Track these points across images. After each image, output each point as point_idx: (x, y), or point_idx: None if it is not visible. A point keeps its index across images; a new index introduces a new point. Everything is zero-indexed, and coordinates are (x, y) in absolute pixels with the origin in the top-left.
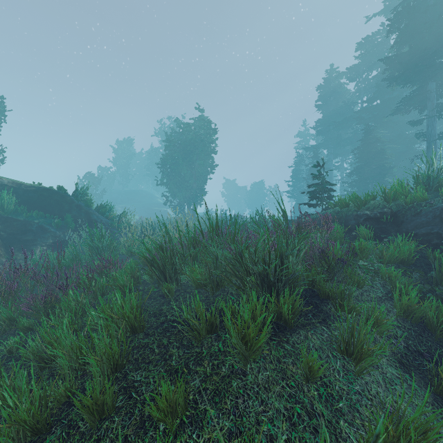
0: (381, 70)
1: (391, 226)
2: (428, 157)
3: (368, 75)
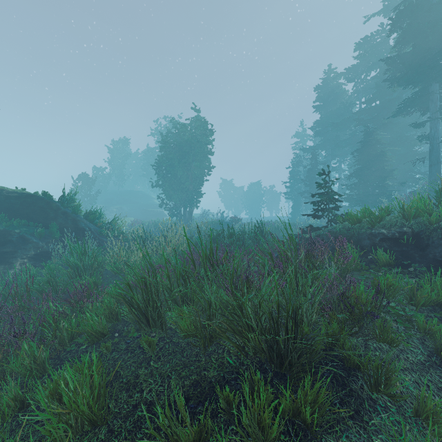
0: (381, 70)
1: (414, 250)
2: (431, 160)
3: (367, 75)
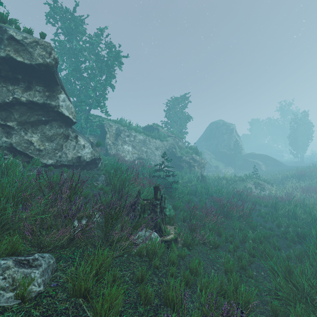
0: None
1: None
2: None
3: None
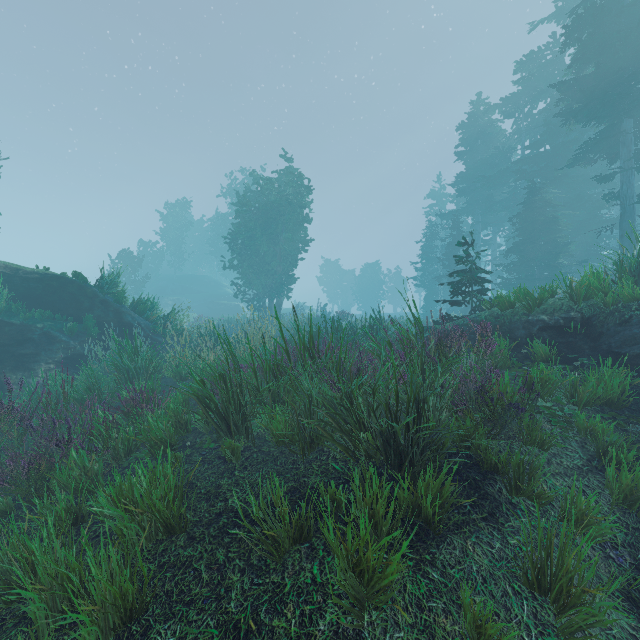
0: (552, 101)
1: (583, 340)
2: (623, 229)
3: (532, 108)
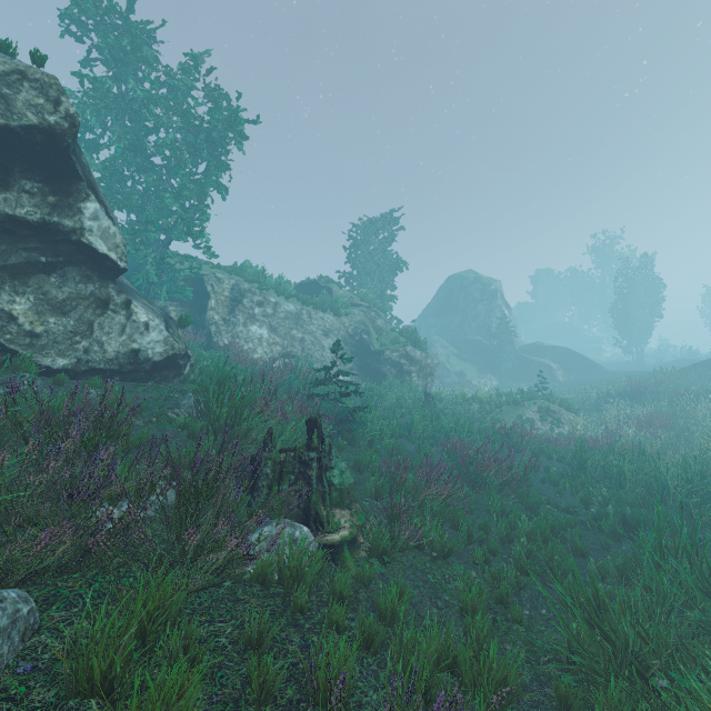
0: None
1: None
2: None
3: None
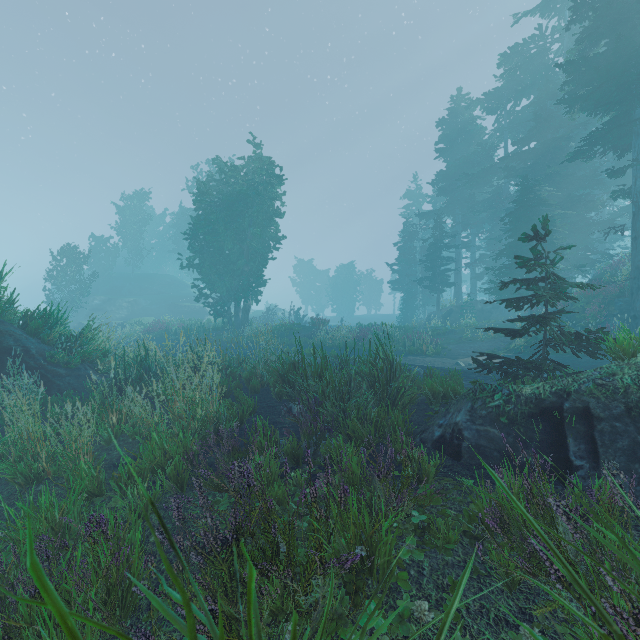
0: (542, 94)
1: None
2: (637, 230)
3: (515, 105)
